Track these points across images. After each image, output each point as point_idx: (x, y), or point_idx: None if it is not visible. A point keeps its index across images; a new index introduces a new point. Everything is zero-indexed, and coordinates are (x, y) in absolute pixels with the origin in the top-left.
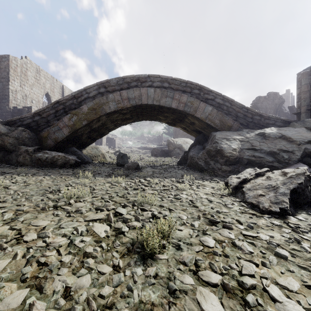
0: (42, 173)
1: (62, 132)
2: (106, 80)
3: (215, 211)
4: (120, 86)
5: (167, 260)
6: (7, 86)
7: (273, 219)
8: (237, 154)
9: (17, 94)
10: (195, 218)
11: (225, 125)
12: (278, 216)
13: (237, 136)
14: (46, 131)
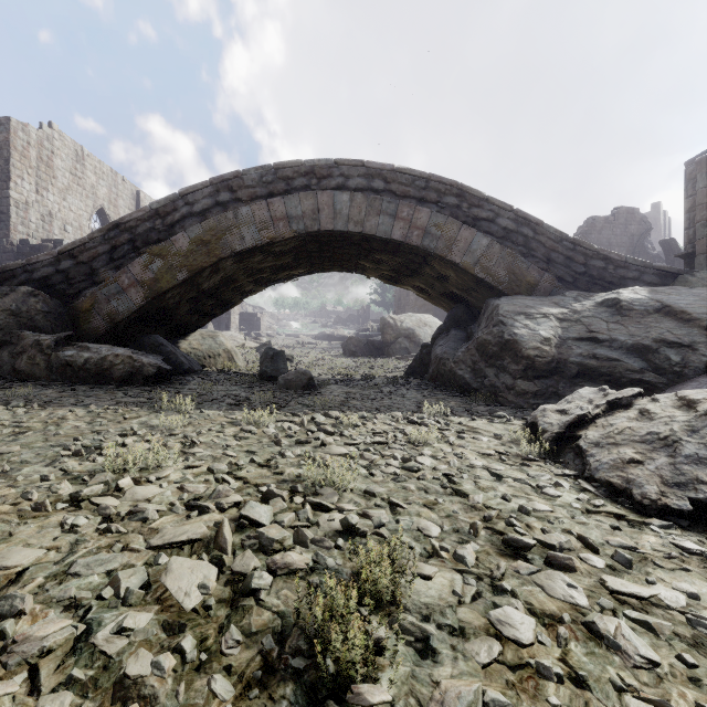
0: (70, 400)
1: (127, 298)
2: (234, 174)
3: (515, 507)
4: (267, 188)
5: (391, 705)
6: (4, 191)
7: (678, 532)
8: (553, 351)
9: (30, 209)
10: (464, 532)
11: (520, 281)
12: (689, 523)
13: (552, 307)
14: (89, 296)
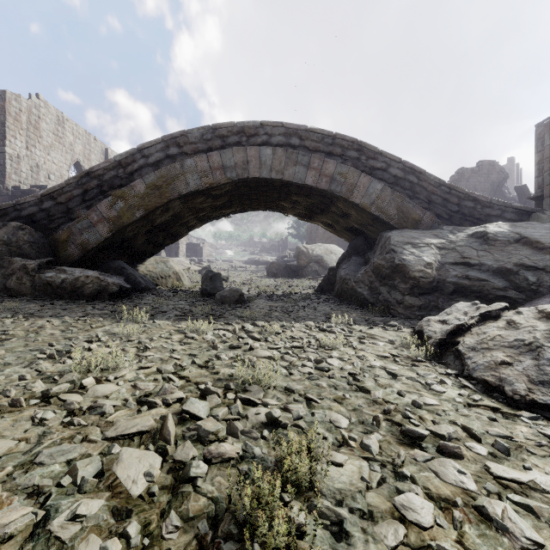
0: (49, 312)
1: (96, 231)
2: (181, 133)
3: (409, 401)
4: (207, 144)
5: None
6: (1, 147)
7: (544, 423)
8: (434, 273)
9: (21, 162)
10: (368, 423)
11: (407, 217)
12: None
13: (433, 238)
14: (66, 229)
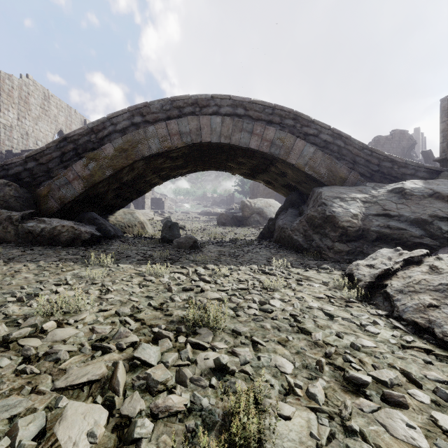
0: (27, 257)
1: (72, 187)
2: (144, 104)
3: (347, 343)
4: (166, 114)
5: None
6: None
7: None
8: (359, 223)
9: (13, 130)
10: (312, 368)
11: (335, 176)
12: None
13: (358, 193)
14: (47, 186)
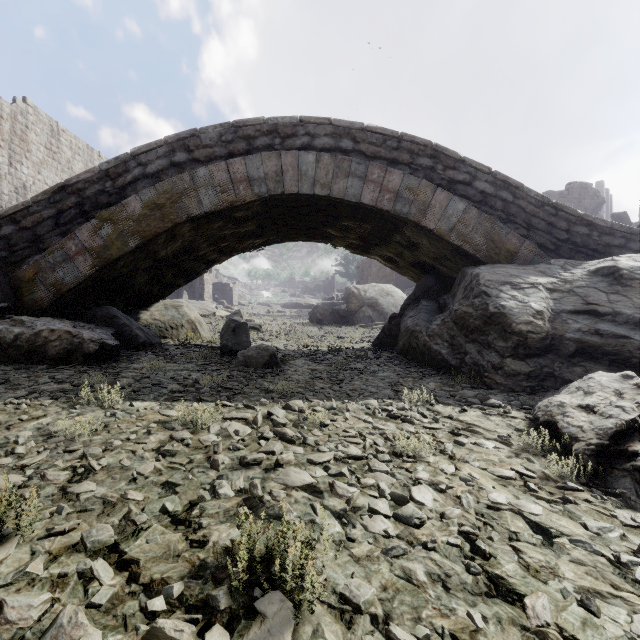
0: None
1: (74, 266)
2: (191, 132)
3: (616, 634)
4: (227, 148)
5: None
6: None
7: None
8: (546, 326)
9: (2, 181)
10: None
11: (499, 248)
12: None
13: (539, 277)
14: (33, 264)
